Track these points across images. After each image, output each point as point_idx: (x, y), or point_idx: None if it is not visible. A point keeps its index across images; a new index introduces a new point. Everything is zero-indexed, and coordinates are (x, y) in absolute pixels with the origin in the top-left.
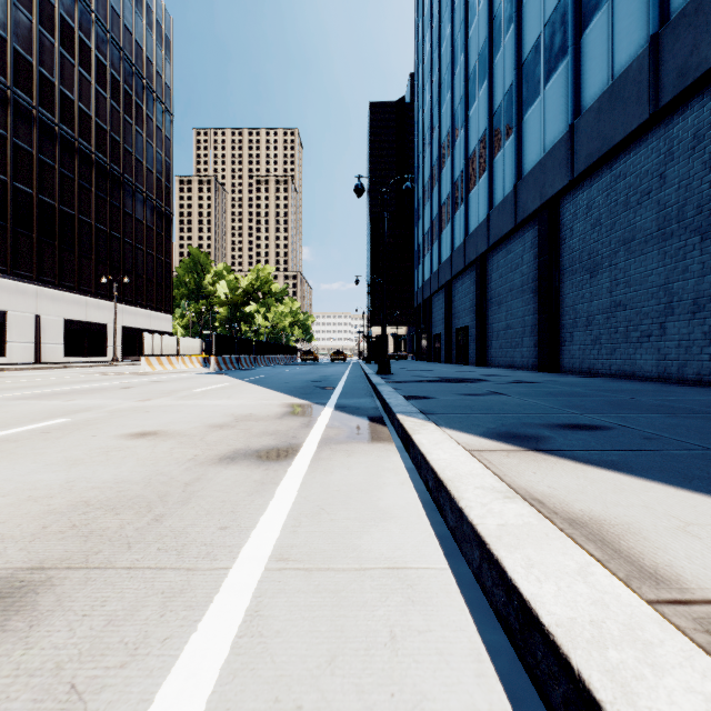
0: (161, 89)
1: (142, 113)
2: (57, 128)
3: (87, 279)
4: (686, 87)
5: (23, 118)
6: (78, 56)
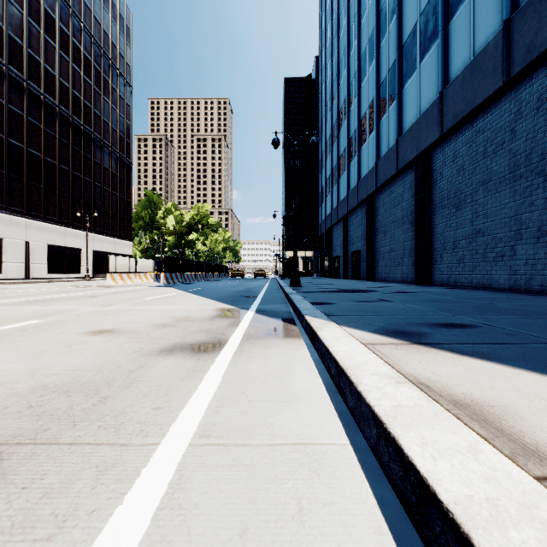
0: (123, 67)
1: (108, 86)
2: (42, 97)
3: (65, 214)
4: (532, 60)
5: (16, 89)
6: (58, 41)
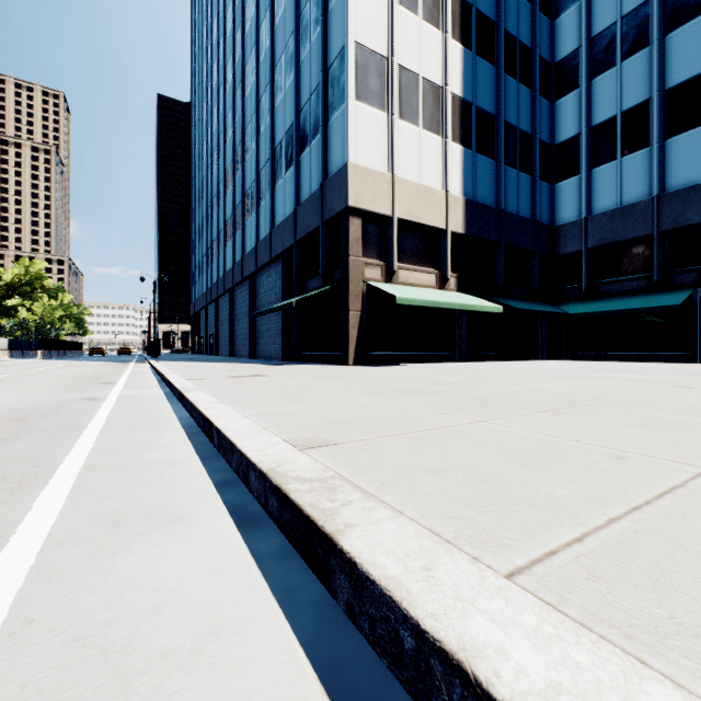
0: None
1: None
2: None
3: None
4: (245, 277)
5: None
6: None
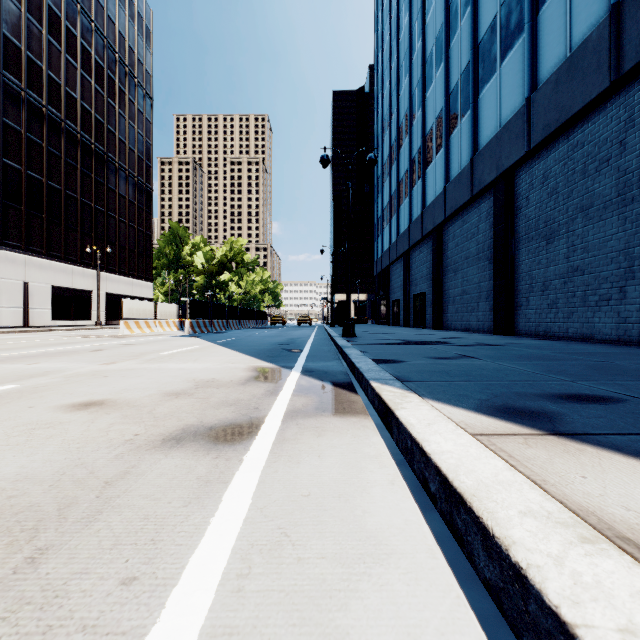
0: (142, 76)
1: (125, 98)
2: (44, 109)
3: (73, 249)
4: None
5: (13, 99)
6: (64, 43)
